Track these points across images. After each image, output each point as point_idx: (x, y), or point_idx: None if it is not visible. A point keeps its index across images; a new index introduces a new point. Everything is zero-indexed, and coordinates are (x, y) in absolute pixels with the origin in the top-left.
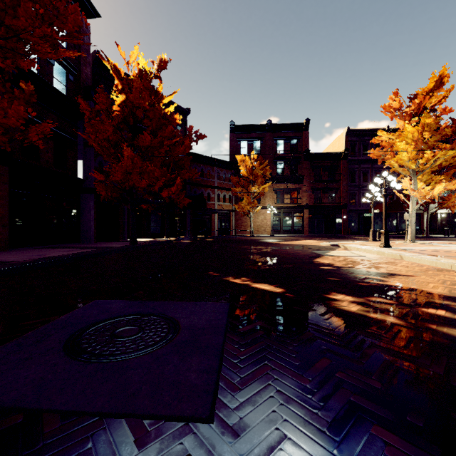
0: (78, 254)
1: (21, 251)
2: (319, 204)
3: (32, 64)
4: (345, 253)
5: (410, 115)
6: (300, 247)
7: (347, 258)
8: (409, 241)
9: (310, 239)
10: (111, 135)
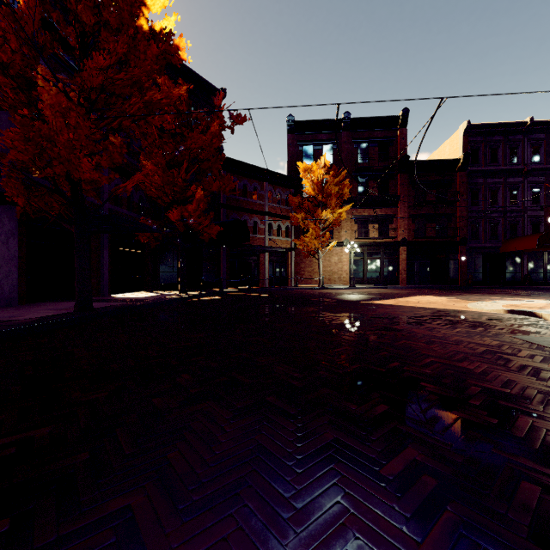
0: None
1: None
2: (423, 239)
3: None
4: None
5: None
6: (451, 319)
7: None
8: None
9: (424, 294)
10: (3, 49)
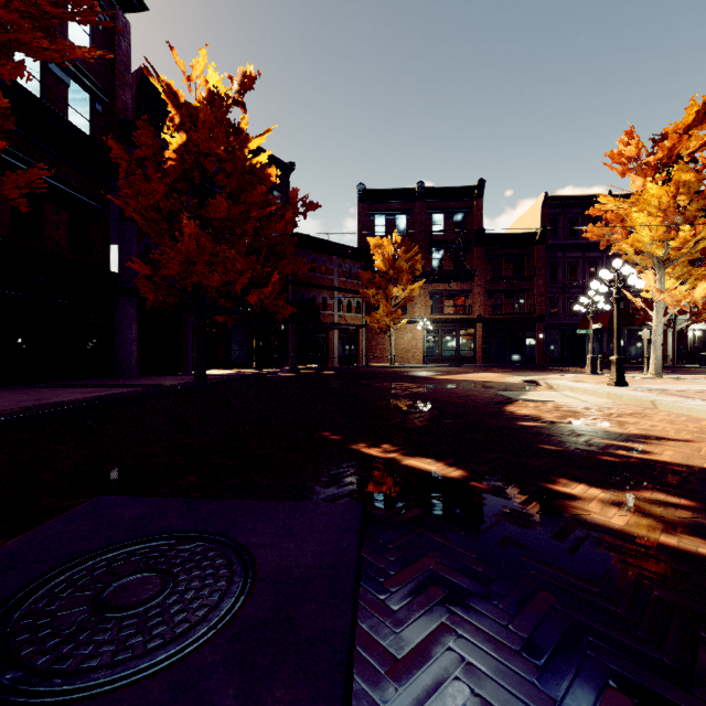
0: (102, 397)
1: (9, 392)
2: (500, 316)
3: (19, 71)
4: (554, 395)
5: (655, 167)
6: (474, 385)
7: (559, 405)
8: (652, 374)
9: (487, 372)
10: (162, 200)
